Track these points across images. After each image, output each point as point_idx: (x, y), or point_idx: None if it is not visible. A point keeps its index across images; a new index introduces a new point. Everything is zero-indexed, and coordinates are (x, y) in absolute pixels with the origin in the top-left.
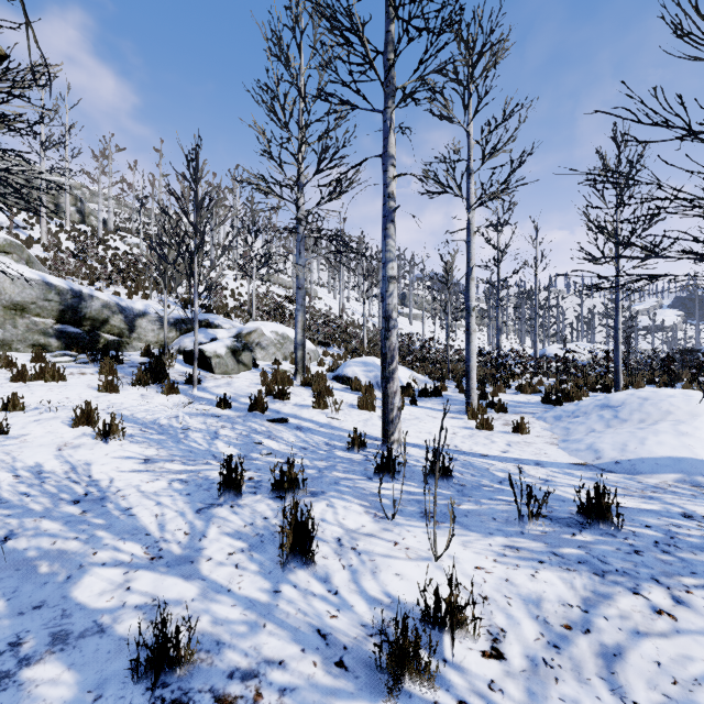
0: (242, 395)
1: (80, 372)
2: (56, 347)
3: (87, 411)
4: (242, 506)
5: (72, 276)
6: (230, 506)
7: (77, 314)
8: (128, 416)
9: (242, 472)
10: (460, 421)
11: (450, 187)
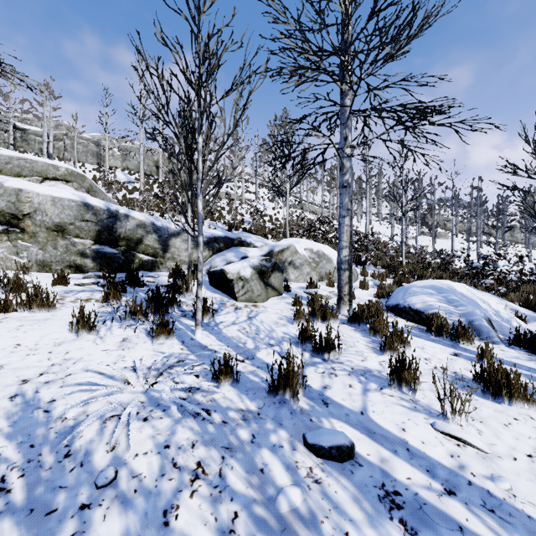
0: (264, 342)
1: (87, 298)
2: (92, 267)
3: None
4: None
5: (151, 211)
6: None
7: (112, 234)
8: (38, 407)
9: None
10: None
11: None
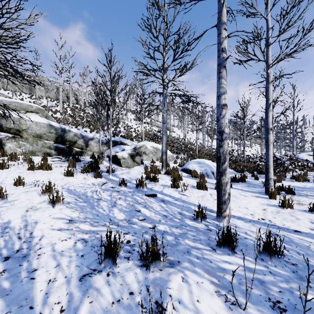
0: (134, 179)
1: (60, 165)
2: (54, 154)
3: (49, 188)
4: (115, 275)
5: (69, 124)
6: (106, 274)
7: (63, 139)
8: (72, 190)
9: (117, 246)
10: (264, 200)
11: (255, 55)
